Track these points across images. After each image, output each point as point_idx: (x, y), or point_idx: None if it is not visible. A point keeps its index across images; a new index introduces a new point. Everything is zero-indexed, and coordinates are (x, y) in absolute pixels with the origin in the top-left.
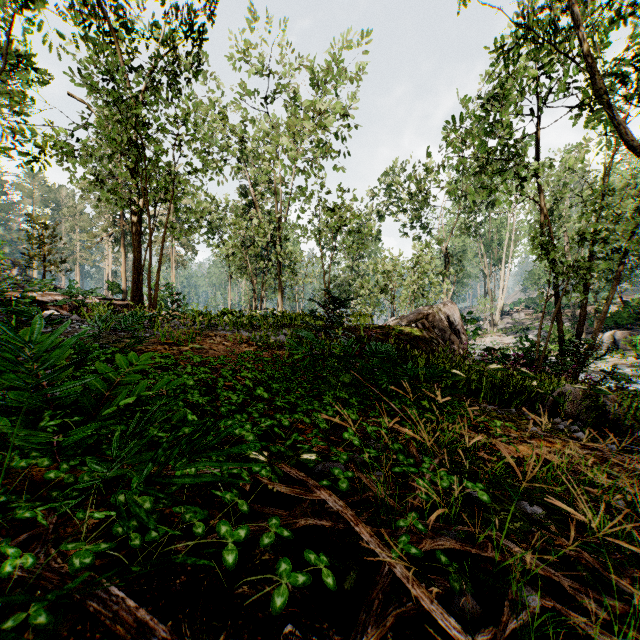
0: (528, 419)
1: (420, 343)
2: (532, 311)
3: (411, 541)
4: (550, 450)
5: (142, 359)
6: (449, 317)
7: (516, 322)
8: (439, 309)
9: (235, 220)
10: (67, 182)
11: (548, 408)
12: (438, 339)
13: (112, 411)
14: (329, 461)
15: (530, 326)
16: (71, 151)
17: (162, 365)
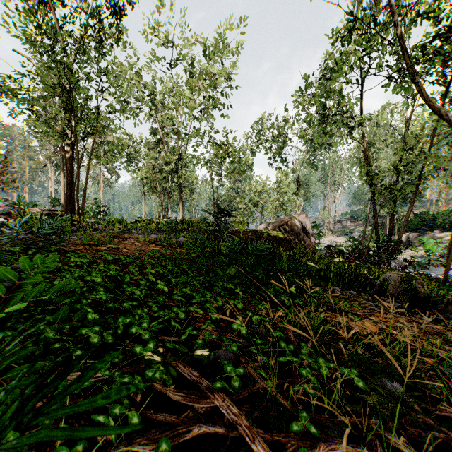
0: (364, 299)
1: (283, 242)
2: (355, 220)
3: (305, 446)
4: (386, 324)
5: (47, 261)
6: (302, 224)
7: (344, 227)
8: (295, 218)
9: (147, 152)
10: (8, 116)
11: (376, 289)
12: (295, 239)
13: (8, 314)
14: (220, 348)
15: (354, 230)
16: (11, 90)
17: (77, 264)
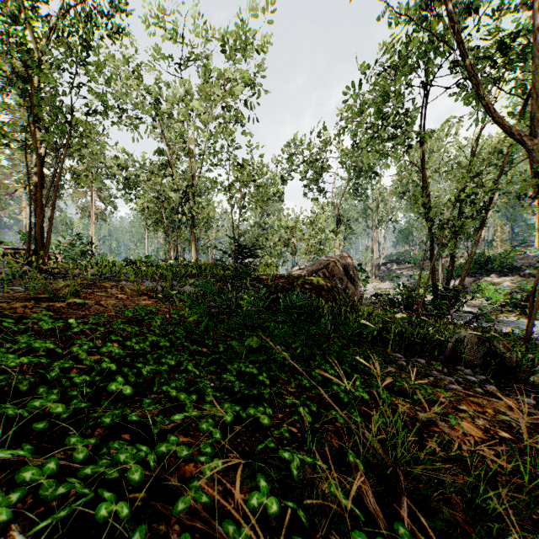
0: (438, 370)
1: (323, 291)
2: (402, 262)
3: None
4: (486, 418)
5: None
6: (345, 267)
7: (390, 271)
8: (337, 260)
9: (150, 176)
10: None
11: (447, 354)
12: (337, 287)
13: None
14: (222, 538)
15: (401, 274)
16: None
17: None
